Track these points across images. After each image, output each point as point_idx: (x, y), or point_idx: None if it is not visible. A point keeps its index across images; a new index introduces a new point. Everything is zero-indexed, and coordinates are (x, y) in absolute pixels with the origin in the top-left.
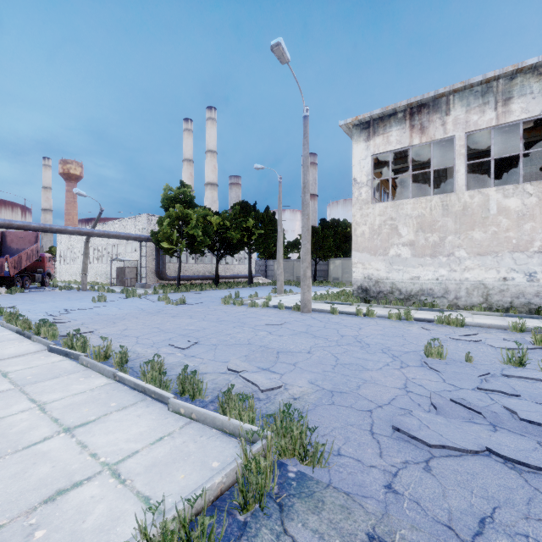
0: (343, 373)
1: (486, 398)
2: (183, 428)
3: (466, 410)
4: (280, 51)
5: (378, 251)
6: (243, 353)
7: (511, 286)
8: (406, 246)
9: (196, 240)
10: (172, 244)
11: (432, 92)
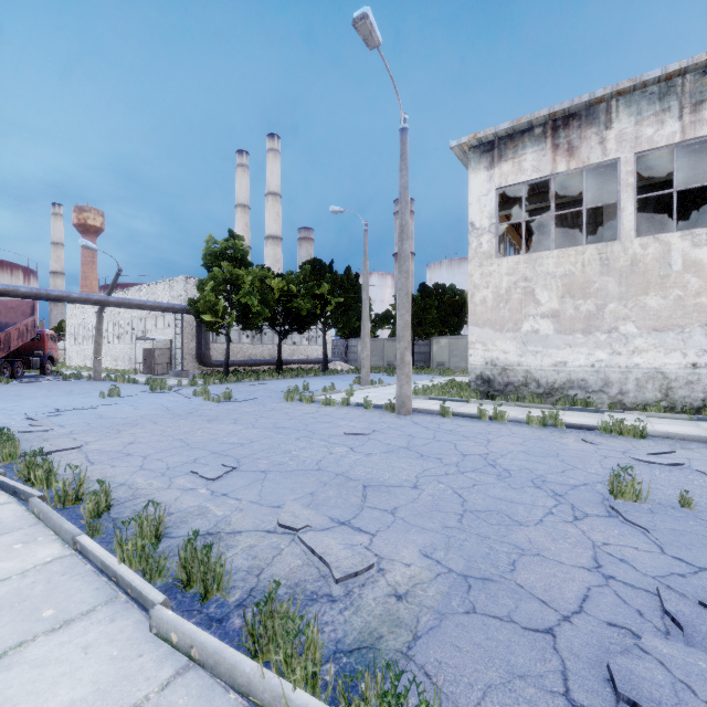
0: (479, 533)
1: None
2: (166, 690)
3: None
4: (367, 27)
5: (505, 325)
6: (308, 488)
7: (703, 376)
8: (547, 317)
9: (251, 312)
10: (217, 316)
11: (586, 96)
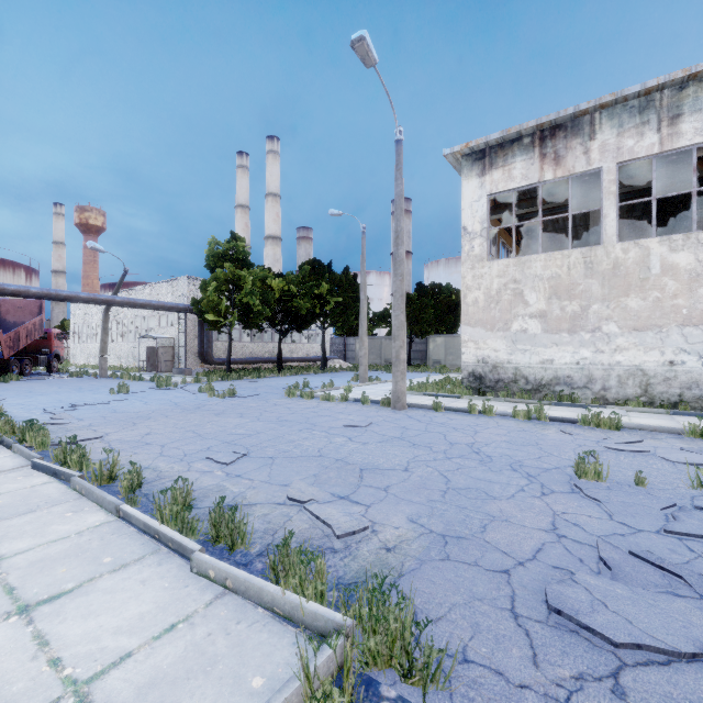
0: (458, 505)
1: (682, 548)
2: (210, 607)
3: (657, 571)
4: (364, 48)
5: (496, 324)
6: (311, 471)
7: (680, 373)
8: (535, 317)
9: (252, 311)
10: (220, 316)
11: (571, 108)
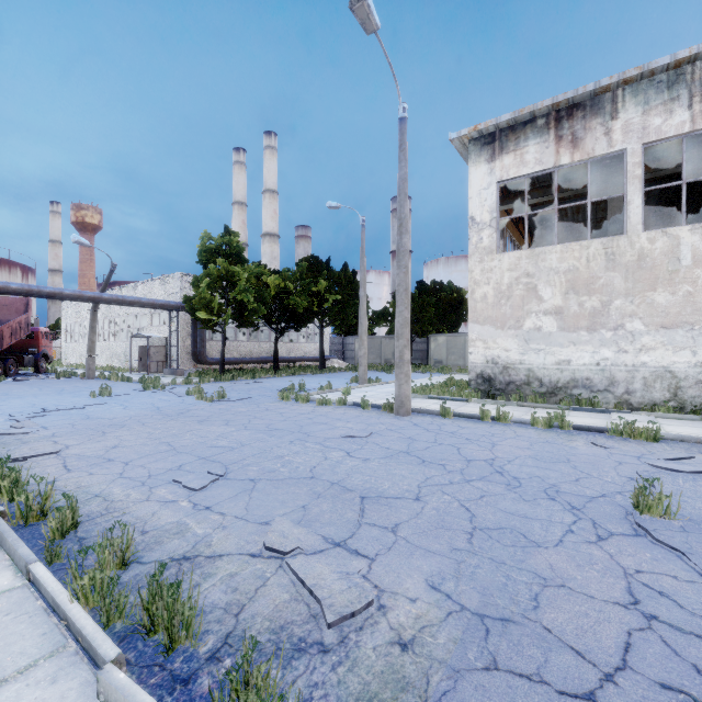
0: (492, 557)
1: None
2: None
3: None
4: (365, 10)
5: (507, 322)
6: (300, 500)
7: None
8: (550, 314)
9: (247, 309)
10: (212, 314)
11: (591, 85)
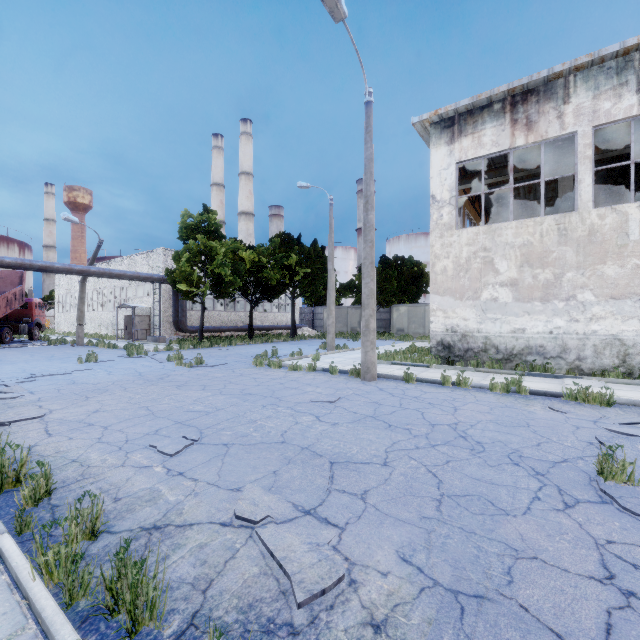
0: (462, 526)
1: None
2: None
3: None
4: None
5: (465, 293)
6: (271, 466)
7: None
8: (506, 286)
9: (224, 281)
10: (192, 286)
11: (544, 71)
